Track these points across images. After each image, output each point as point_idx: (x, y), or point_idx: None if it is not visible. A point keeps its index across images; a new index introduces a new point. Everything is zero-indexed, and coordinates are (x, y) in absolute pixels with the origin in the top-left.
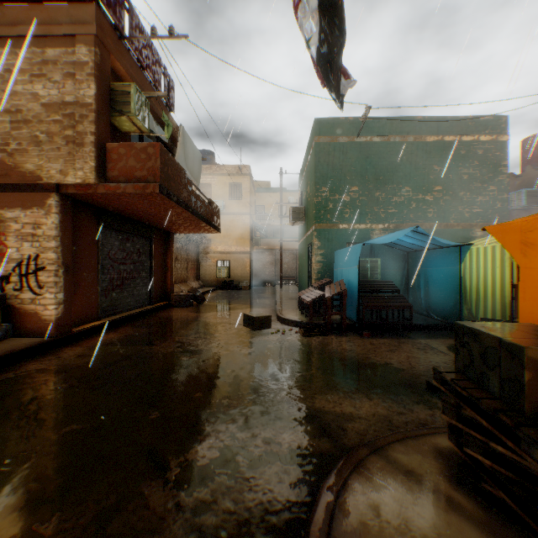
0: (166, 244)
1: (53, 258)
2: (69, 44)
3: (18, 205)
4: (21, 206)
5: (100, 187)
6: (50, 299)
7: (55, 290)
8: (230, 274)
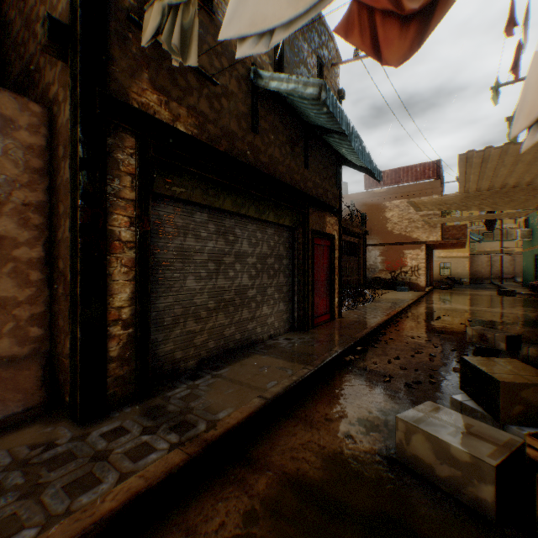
0: (429, 256)
1: (423, 266)
2: (429, 195)
3: (410, 249)
4: (411, 249)
5: (441, 241)
6: (422, 279)
7: (424, 276)
8: (451, 273)
